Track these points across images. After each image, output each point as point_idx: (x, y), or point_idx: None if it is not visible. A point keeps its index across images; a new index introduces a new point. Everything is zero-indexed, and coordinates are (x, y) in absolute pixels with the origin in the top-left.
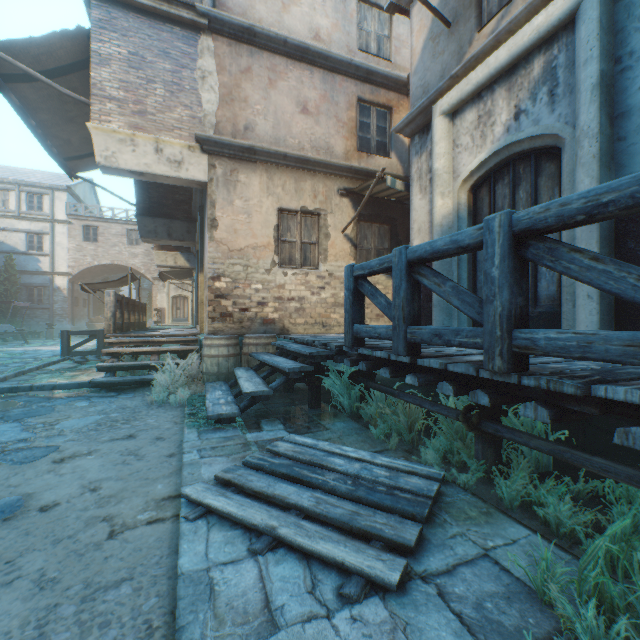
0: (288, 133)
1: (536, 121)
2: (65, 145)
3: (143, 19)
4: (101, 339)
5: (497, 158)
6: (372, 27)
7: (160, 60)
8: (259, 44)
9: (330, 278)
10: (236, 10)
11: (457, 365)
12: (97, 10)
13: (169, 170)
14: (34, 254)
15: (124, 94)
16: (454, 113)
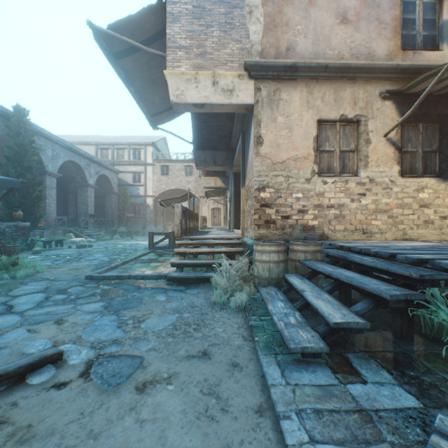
0: (327, 46)
1: None
2: (150, 105)
3: None
4: (171, 238)
5: None
6: None
7: (216, 7)
8: None
9: (370, 184)
10: None
11: None
12: None
13: (223, 99)
14: (136, 185)
15: (189, 42)
16: None
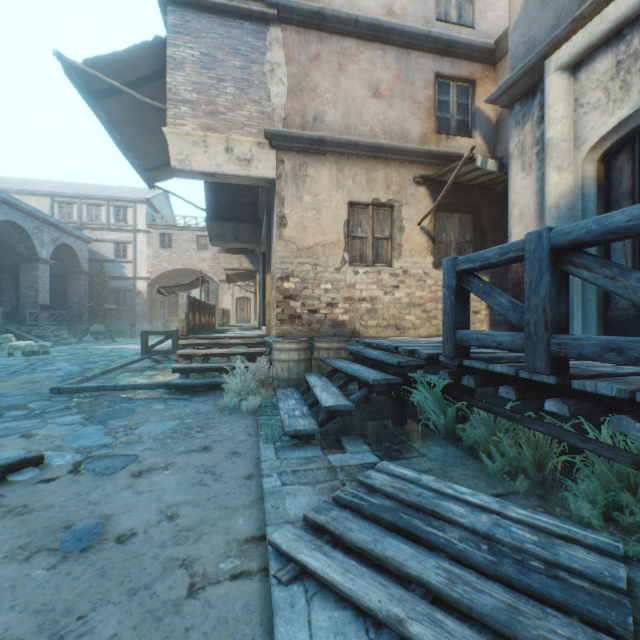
0: (359, 120)
1: None
2: (144, 156)
3: (214, 18)
4: (175, 339)
5: None
6: None
7: (230, 58)
8: (328, 28)
9: (404, 276)
10: None
11: None
12: (172, 16)
13: (239, 169)
14: (120, 261)
15: (197, 96)
16: (576, 65)
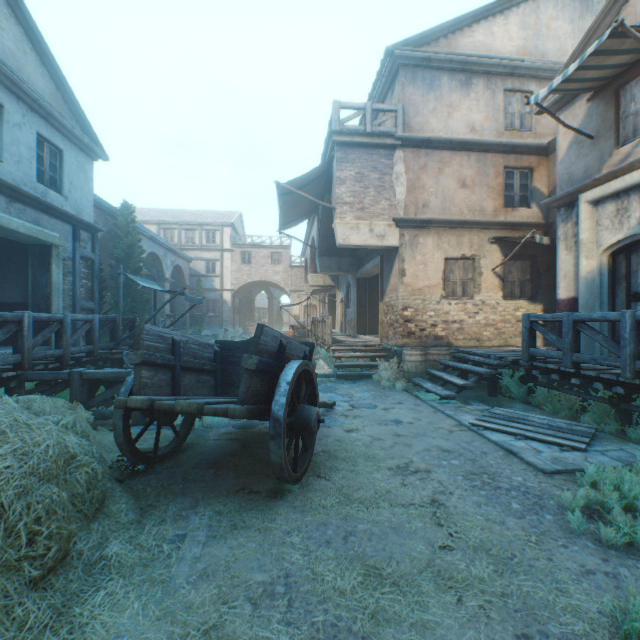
0: (451, 204)
1: None
2: (286, 218)
3: (362, 150)
4: None
5: (631, 239)
6: (515, 108)
7: (372, 173)
8: (432, 147)
9: (482, 305)
10: (417, 128)
11: (605, 374)
12: (339, 152)
13: (377, 242)
14: (210, 276)
15: (352, 199)
16: (596, 202)
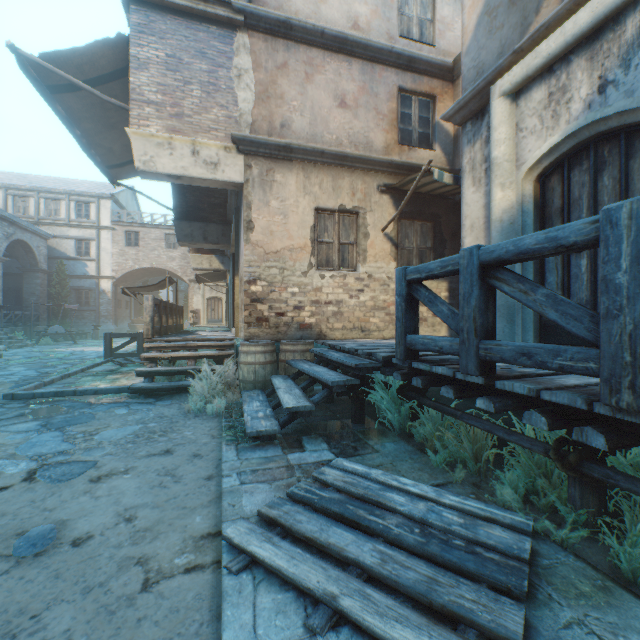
0: (325, 129)
1: (629, 92)
2: (107, 153)
3: (180, 20)
4: (141, 341)
5: (573, 140)
6: (414, 11)
7: (196, 61)
8: (295, 37)
9: (369, 280)
10: (272, 4)
11: (556, 394)
12: (136, 15)
13: (205, 172)
14: (82, 259)
15: (162, 97)
16: (517, 93)
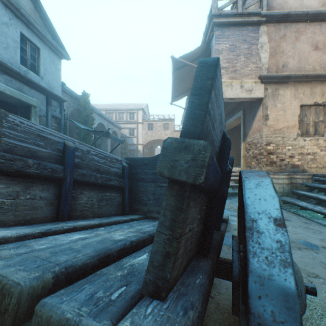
0: (306, 63)
1: None
2: (176, 92)
3: (235, 28)
4: None
5: None
6: None
7: (242, 44)
8: (290, 20)
9: None
10: (277, 7)
11: None
12: (217, 31)
13: (246, 95)
14: (131, 137)
15: (227, 64)
16: None
